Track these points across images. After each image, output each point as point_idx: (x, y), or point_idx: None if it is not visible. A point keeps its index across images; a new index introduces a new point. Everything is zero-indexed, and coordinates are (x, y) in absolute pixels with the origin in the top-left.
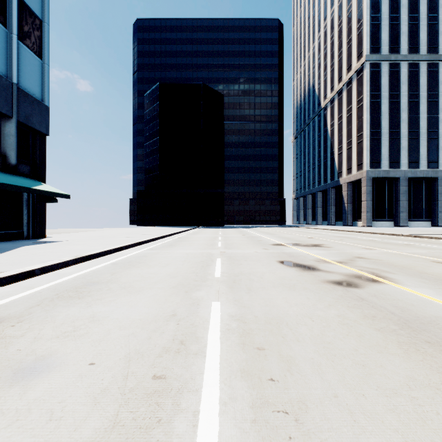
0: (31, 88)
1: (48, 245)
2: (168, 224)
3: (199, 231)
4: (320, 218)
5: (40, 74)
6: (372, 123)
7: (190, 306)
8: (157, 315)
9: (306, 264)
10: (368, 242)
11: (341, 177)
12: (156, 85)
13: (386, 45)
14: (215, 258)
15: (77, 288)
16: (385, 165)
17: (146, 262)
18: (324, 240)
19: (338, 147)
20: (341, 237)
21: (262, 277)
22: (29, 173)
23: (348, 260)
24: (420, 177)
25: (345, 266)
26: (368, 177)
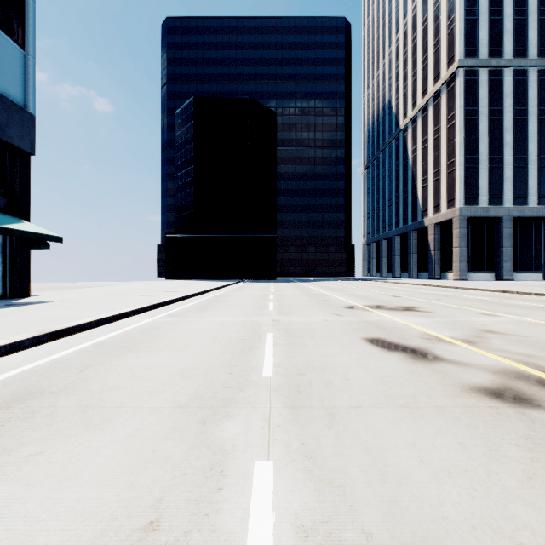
0: (7, 88)
1: (21, 309)
2: (205, 276)
3: (244, 286)
4: (399, 269)
5: (21, 69)
6: (467, 148)
7: (203, 483)
8: (109, 529)
9: (412, 346)
10: (478, 302)
11: (426, 217)
12: (190, 99)
13: (485, 46)
14: (263, 333)
15: None
16: (483, 201)
17: (152, 341)
18: (415, 300)
19: (421, 178)
20: (436, 295)
21: (348, 377)
22: (5, 207)
23: (473, 336)
24: (528, 216)
25: (479, 349)
26: (462, 217)
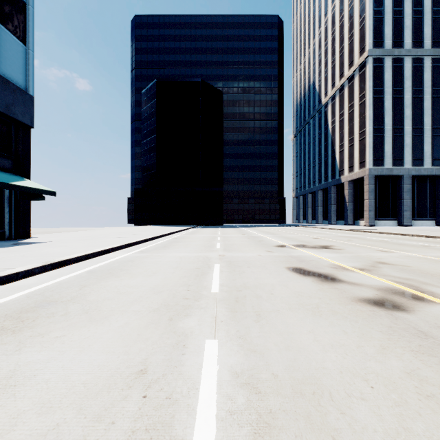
0: (13, 76)
1: (26, 247)
2: (166, 223)
3: (197, 230)
4: (321, 217)
5: (24, 60)
6: (375, 120)
7: (172, 351)
8: (116, 373)
9: (322, 273)
10: (380, 242)
11: (342, 175)
12: (154, 81)
13: (389, 39)
14: (212, 264)
15: (22, 312)
16: (388, 162)
17: (129, 270)
18: (331, 241)
19: (339, 144)
20: (348, 237)
21: (273, 292)
22: (11, 168)
23: (370, 266)
24: (424, 175)
25: (371, 275)
26: (371, 175)
